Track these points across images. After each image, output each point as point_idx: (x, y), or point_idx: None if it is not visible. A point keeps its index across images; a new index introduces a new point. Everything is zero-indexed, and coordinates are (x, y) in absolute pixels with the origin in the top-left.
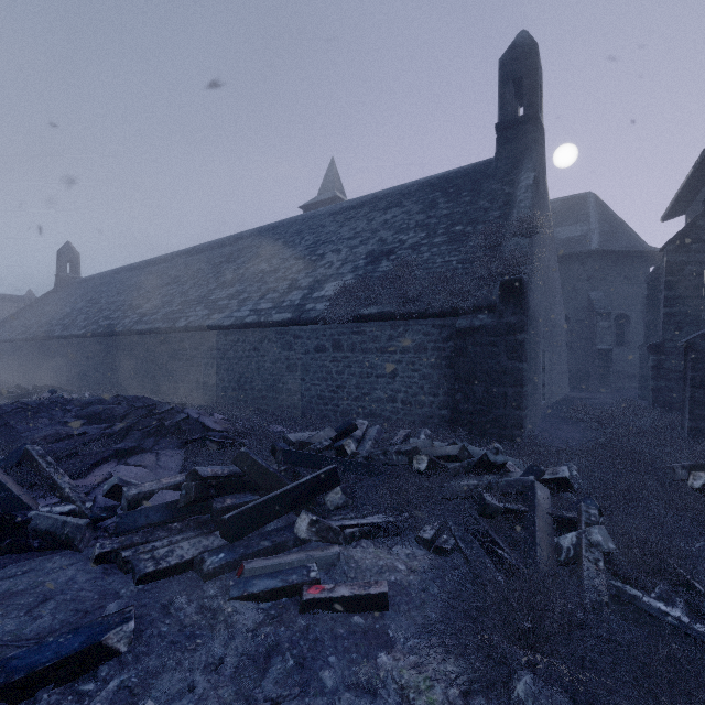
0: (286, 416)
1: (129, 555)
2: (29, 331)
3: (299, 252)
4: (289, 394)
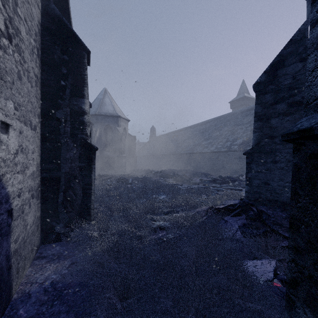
0: (226, 175)
1: (207, 184)
2: (149, 153)
3: (229, 129)
4: (226, 170)
